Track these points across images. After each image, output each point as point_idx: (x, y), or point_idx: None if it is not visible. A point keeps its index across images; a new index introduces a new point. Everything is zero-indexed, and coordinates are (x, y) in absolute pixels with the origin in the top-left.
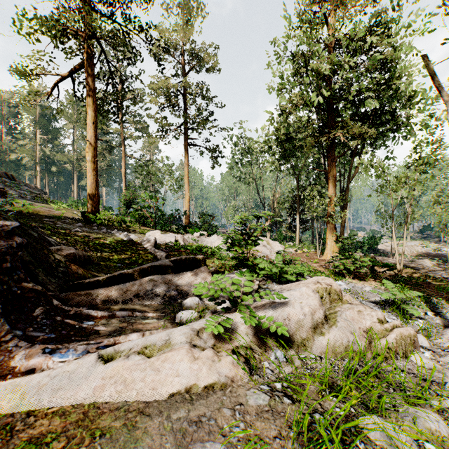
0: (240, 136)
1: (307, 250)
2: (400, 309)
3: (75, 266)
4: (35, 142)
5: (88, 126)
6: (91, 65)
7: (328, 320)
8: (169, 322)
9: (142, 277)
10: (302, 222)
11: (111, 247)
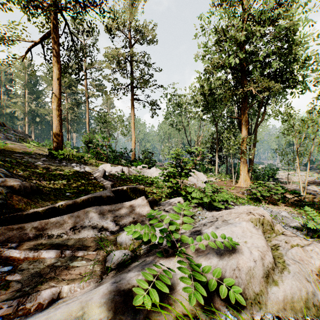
0: (173, 94)
1: (224, 178)
2: (319, 234)
3: (18, 198)
4: (24, 100)
5: (54, 81)
6: (56, 33)
7: (275, 262)
8: (99, 265)
9: (83, 207)
10: (220, 157)
11: (65, 177)
